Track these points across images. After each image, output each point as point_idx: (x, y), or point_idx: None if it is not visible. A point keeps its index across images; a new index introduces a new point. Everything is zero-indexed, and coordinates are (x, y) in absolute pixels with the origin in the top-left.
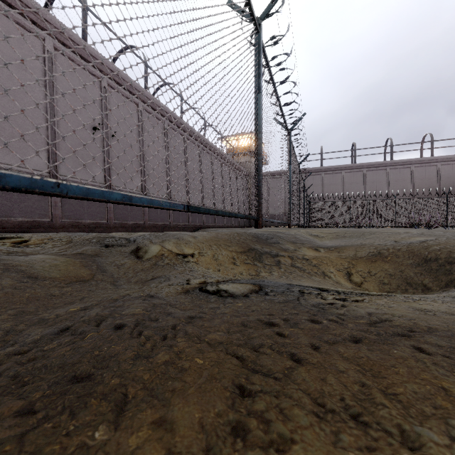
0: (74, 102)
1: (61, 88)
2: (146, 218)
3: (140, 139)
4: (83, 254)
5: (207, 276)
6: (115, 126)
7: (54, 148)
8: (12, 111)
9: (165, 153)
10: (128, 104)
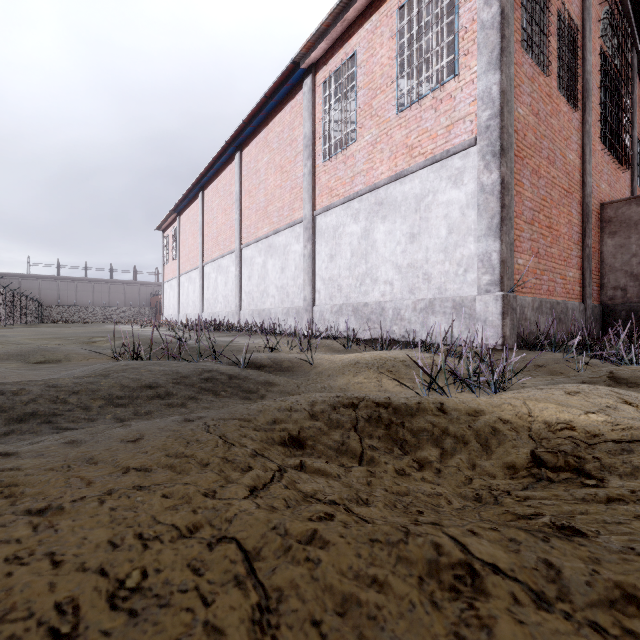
0: None
1: None
2: None
3: None
4: None
5: None
6: None
7: None
8: None
9: None
10: None
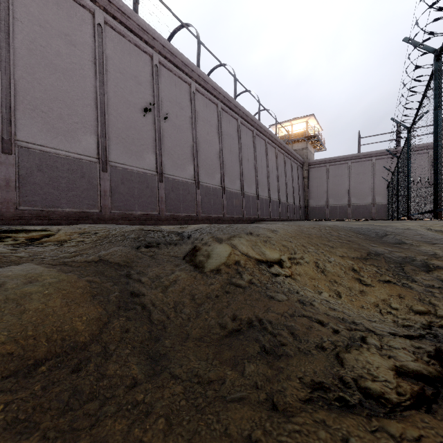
0: (124, 81)
1: (111, 66)
2: (199, 210)
3: (192, 123)
4: (103, 262)
5: (349, 323)
6: (167, 109)
7: (103, 131)
8: (60, 91)
9: (218, 139)
10: (180, 85)
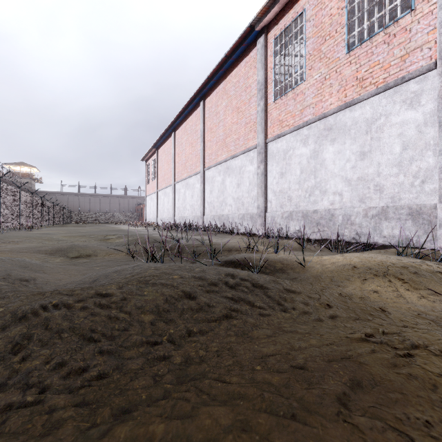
0: None
1: None
2: None
3: None
4: None
5: None
6: None
7: None
8: None
9: None
10: None
